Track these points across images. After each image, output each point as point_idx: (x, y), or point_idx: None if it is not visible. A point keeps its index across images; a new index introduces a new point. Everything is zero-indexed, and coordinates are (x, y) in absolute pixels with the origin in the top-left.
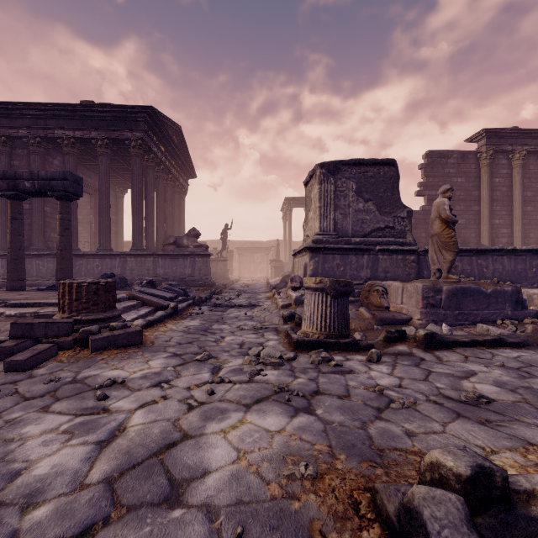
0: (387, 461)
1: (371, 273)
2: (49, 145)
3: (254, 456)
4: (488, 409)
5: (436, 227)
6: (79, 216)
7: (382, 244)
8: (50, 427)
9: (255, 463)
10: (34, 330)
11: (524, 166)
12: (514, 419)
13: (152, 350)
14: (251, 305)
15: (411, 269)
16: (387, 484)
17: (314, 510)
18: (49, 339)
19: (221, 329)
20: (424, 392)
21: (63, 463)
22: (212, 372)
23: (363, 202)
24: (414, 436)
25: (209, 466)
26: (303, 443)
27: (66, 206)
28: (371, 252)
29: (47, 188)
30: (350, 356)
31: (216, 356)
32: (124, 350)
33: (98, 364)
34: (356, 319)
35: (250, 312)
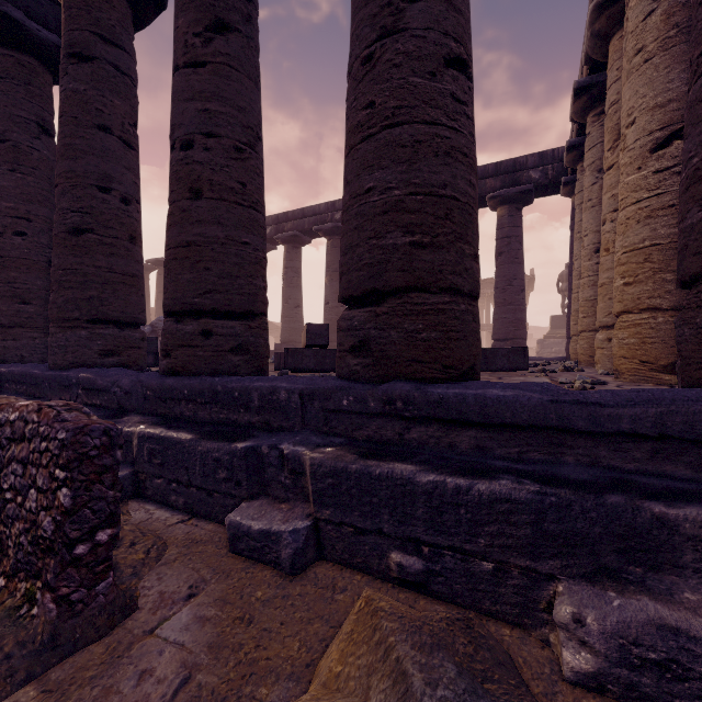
0: None
1: None
2: None
3: None
4: None
5: None
6: None
7: None
8: None
9: None
10: None
11: None
12: None
13: None
14: None
15: None
16: None
17: None
18: None
19: None
20: None
21: None
22: None
23: None
24: None
25: None
26: None
27: None
28: None
29: None
30: None
31: None
32: None
33: None
34: None
35: None
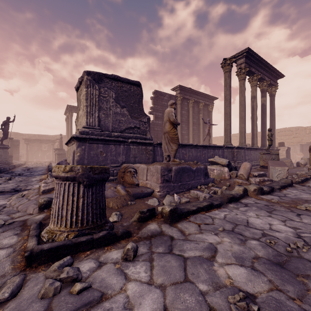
0: None
1: (126, 158)
2: None
3: None
4: None
5: (167, 127)
6: None
7: (132, 138)
8: None
9: None
10: None
11: (193, 107)
12: None
13: None
14: (15, 190)
15: (150, 155)
16: None
17: None
18: None
19: None
20: None
21: None
22: None
23: (120, 107)
24: None
25: None
26: None
27: None
28: (125, 143)
29: None
30: (104, 254)
31: None
32: None
33: None
34: (113, 197)
35: (6, 200)
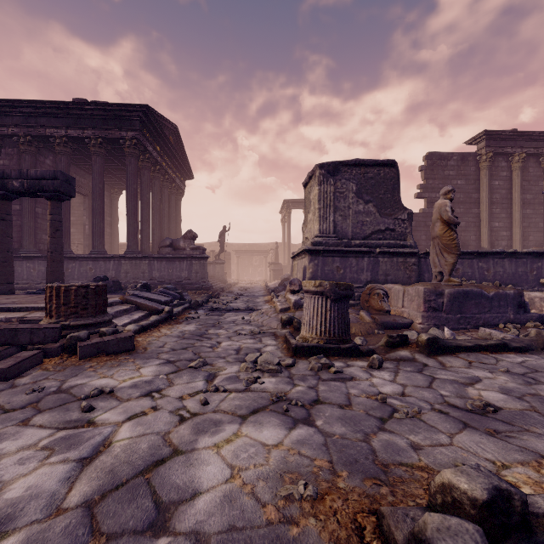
0: (392, 478)
1: (372, 276)
2: (40, 144)
3: (249, 474)
4: (496, 419)
5: (438, 229)
6: (72, 217)
7: (382, 246)
8: (28, 443)
9: (250, 482)
10: (19, 337)
11: (523, 168)
12: (523, 429)
13: (144, 356)
14: (249, 309)
15: (412, 272)
16: (394, 507)
17: (314, 537)
18: (34, 345)
19: (217, 334)
20: (428, 400)
21: (39, 484)
22: (206, 380)
23: (363, 203)
24: (419, 449)
25: (200, 486)
26: (301, 458)
27: (57, 206)
28: (371, 255)
29: (37, 188)
30: (350, 361)
31: (211, 363)
32: (115, 356)
33: (86, 372)
34: (356, 323)
35: (248, 316)
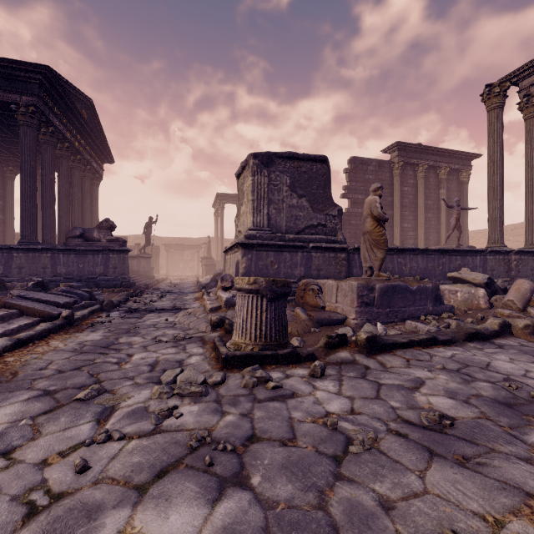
0: None
1: (305, 271)
2: None
3: None
4: (457, 437)
5: (368, 224)
6: None
7: (315, 241)
8: None
9: None
10: None
11: (425, 178)
12: (488, 448)
13: (7, 387)
14: (175, 308)
15: (342, 267)
16: None
17: None
18: None
19: (130, 344)
20: (380, 416)
21: None
22: (97, 421)
23: (297, 197)
24: (391, 509)
25: None
26: None
27: None
28: (304, 249)
29: None
30: (289, 370)
31: (112, 389)
32: None
33: None
34: (292, 321)
35: (173, 317)
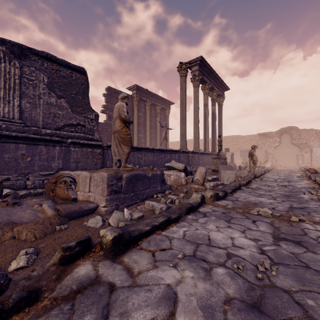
0: None
1: (64, 163)
2: None
3: None
4: None
5: (117, 125)
6: None
7: (74, 138)
8: None
9: None
10: None
11: (150, 110)
12: None
13: None
14: None
15: (98, 160)
16: None
17: None
18: None
19: None
20: None
21: None
22: None
23: (56, 97)
24: None
25: None
26: None
27: None
28: (63, 144)
29: None
30: None
31: None
32: None
33: None
34: (31, 222)
35: None
